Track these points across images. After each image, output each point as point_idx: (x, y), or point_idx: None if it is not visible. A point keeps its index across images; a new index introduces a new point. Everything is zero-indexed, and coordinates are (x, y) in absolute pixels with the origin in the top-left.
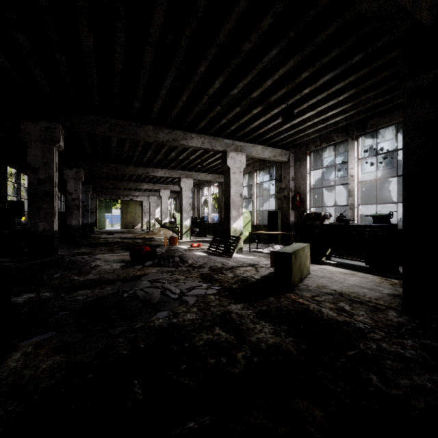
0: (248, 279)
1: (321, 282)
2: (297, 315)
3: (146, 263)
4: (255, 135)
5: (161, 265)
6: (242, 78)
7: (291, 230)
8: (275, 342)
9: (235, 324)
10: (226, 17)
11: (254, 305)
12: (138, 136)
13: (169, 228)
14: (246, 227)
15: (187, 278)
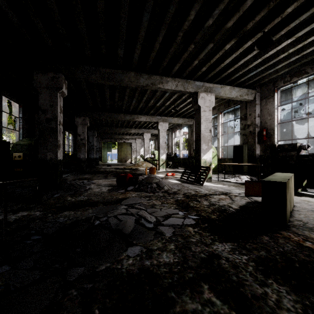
0: (226, 209)
1: None
2: None
3: (128, 188)
4: (224, 75)
5: (140, 190)
6: (219, 1)
7: (257, 162)
8: None
9: (230, 282)
10: None
11: (247, 247)
12: (123, 82)
13: (150, 161)
14: (213, 160)
15: (163, 204)
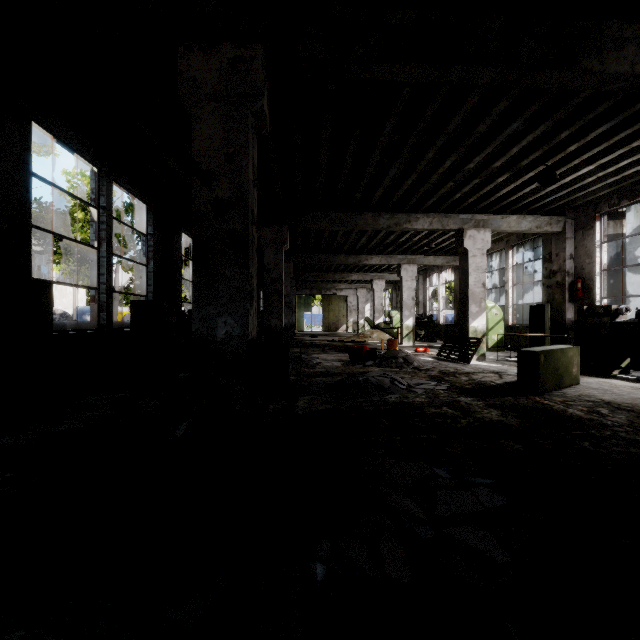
0: (486, 383)
1: (587, 393)
2: (533, 409)
3: (367, 363)
4: (505, 203)
5: (383, 365)
6: (478, 153)
7: (567, 332)
8: (499, 419)
9: (462, 407)
10: (456, 113)
11: (487, 400)
12: (357, 226)
13: (384, 330)
14: (495, 328)
15: (413, 377)
